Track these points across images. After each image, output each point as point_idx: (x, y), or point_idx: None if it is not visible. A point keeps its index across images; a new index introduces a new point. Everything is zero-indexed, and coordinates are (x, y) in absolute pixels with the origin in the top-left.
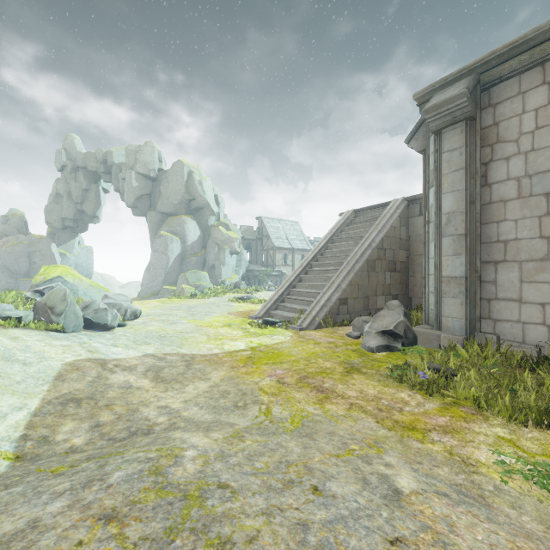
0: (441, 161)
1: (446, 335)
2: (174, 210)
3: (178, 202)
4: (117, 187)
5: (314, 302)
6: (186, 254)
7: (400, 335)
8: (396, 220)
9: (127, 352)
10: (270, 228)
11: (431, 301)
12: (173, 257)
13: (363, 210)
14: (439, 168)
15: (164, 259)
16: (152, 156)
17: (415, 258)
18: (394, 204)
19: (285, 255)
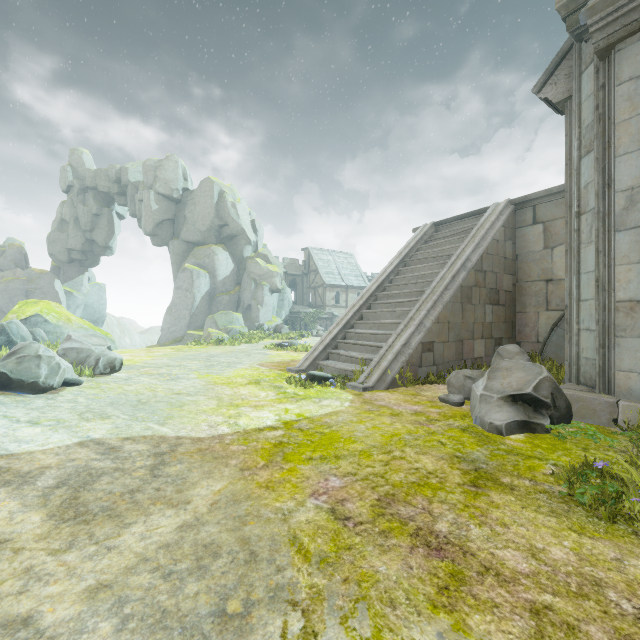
0: (613, 100)
1: (630, 404)
2: (201, 239)
3: (206, 228)
4: (133, 211)
5: (385, 348)
6: (216, 292)
7: (546, 403)
8: (499, 231)
9: (48, 437)
10: (319, 261)
11: (587, 344)
12: (200, 295)
13: (446, 221)
14: (608, 114)
15: (189, 298)
16: (175, 173)
17: (526, 285)
18: (494, 210)
19: (337, 295)
